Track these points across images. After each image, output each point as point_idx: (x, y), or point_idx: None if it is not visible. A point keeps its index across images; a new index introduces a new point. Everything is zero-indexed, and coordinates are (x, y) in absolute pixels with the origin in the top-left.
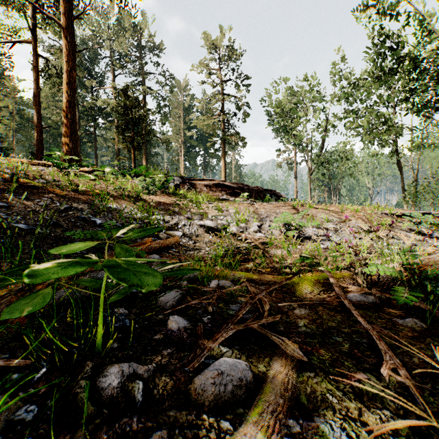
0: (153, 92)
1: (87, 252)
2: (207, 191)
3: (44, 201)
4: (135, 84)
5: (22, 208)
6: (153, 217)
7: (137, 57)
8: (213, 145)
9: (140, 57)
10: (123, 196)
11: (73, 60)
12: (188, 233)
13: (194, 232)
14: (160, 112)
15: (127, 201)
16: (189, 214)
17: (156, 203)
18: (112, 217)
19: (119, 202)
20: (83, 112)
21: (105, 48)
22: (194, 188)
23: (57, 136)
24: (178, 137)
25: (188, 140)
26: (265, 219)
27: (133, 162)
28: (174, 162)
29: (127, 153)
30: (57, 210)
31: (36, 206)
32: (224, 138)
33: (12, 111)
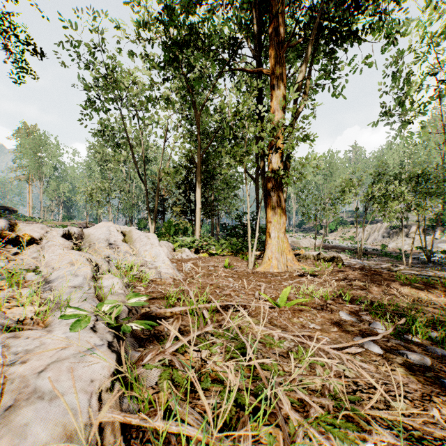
0: None
1: None
2: None
3: None
4: None
5: None
6: None
7: None
8: None
9: None
10: None
11: None
12: None
13: None
14: None
15: None
16: None
17: None
18: None
19: None
20: None
21: None
22: None
23: None
24: None
25: None
26: None
27: None
28: None
29: None
30: None
31: None
32: None
33: None
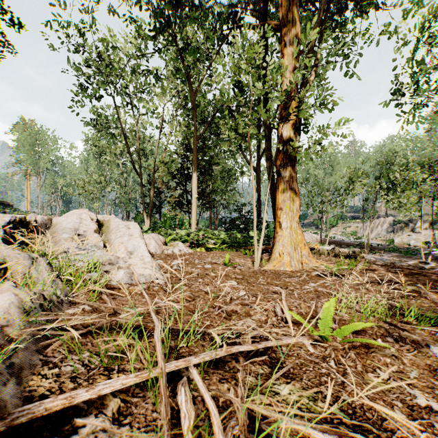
0: None
1: None
2: None
3: None
4: None
5: None
6: None
7: None
8: None
9: None
10: None
11: None
12: None
13: None
14: None
15: None
16: None
17: None
18: None
19: None
20: None
21: None
22: None
23: None
24: None
25: None
26: None
27: None
28: None
29: None
30: None
31: None
32: None
33: None
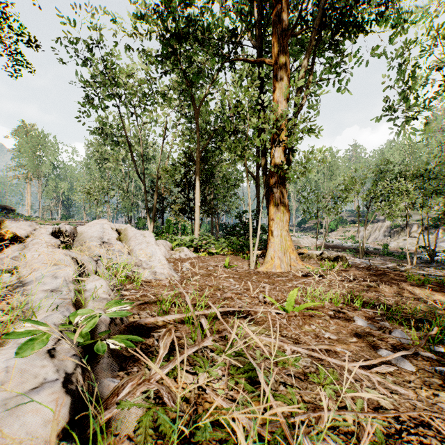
0: None
1: None
2: None
3: None
4: None
5: None
6: None
7: None
8: None
9: None
10: None
11: None
12: None
13: None
14: None
15: None
16: None
17: None
18: None
19: None
20: None
21: None
22: None
23: None
24: None
25: None
26: None
27: None
28: None
29: None
30: None
31: None
32: None
33: None
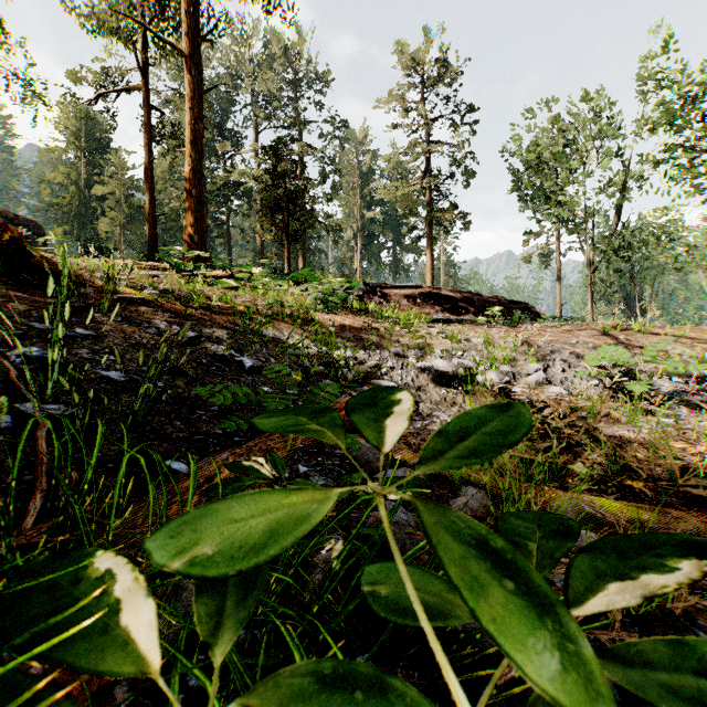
0: (315, 151)
1: (234, 431)
2: (409, 305)
3: (156, 326)
4: (287, 140)
5: (119, 340)
6: (337, 354)
7: (290, 99)
8: (411, 229)
9: (295, 98)
10: (282, 316)
11: (200, 105)
12: (400, 384)
13: (411, 381)
14: (324, 183)
15: (290, 324)
16: (398, 347)
17: (338, 327)
18: (268, 353)
19: (276, 327)
20: (212, 191)
21: (244, 90)
22: (387, 301)
23: (177, 231)
24: (352, 221)
25: (367, 225)
26: (550, 356)
27: (287, 262)
28: (345, 263)
29: (278, 248)
30: (178, 343)
31: (142, 336)
32: (431, 216)
33: (119, 199)
